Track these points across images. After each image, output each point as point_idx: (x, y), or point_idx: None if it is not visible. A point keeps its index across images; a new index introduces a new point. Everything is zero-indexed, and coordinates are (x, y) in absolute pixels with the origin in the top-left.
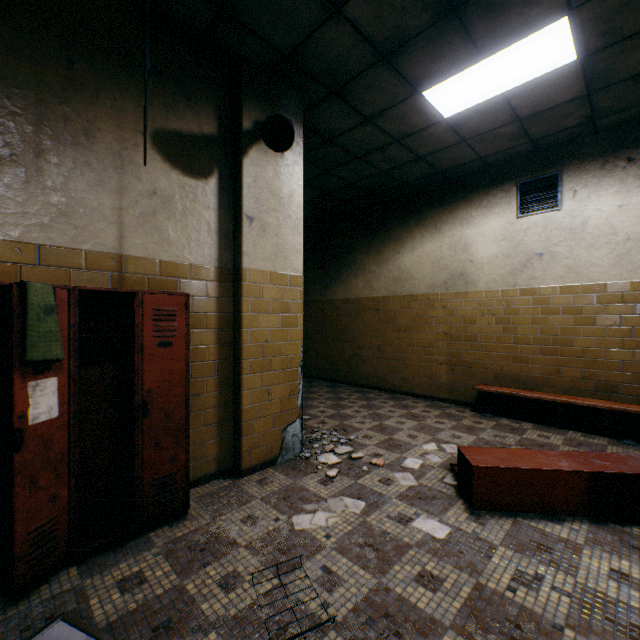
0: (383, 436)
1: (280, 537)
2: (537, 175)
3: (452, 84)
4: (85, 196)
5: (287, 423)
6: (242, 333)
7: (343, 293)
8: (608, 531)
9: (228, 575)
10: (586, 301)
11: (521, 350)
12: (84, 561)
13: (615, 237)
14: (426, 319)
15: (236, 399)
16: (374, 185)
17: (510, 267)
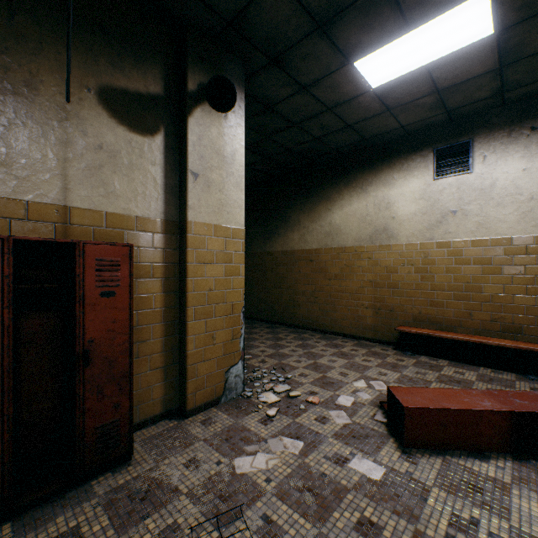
0: (317, 374)
1: (221, 482)
2: (451, 142)
3: (381, 55)
4: (27, 147)
5: (230, 365)
6: (187, 282)
7: (281, 246)
8: (531, 468)
9: (167, 528)
10: (494, 253)
11: (437, 296)
12: (20, 515)
13: (520, 197)
14: (353, 268)
15: (181, 344)
16: (308, 150)
17: (427, 223)
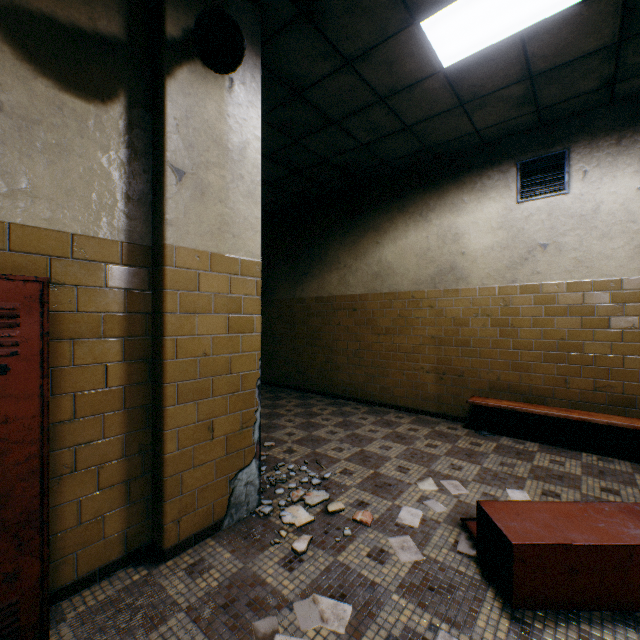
0: (367, 470)
1: None
2: (540, 153)
3: (460, 10)
4: None
5: (238, 468)
6: (165, 343)
7: (315, 290)
8: None
9: None
10: (599, 300)
11: (521, 357)
12: None
13: (633, 225)
14: (410, 320)
15: (156, 442)
16: (351, 163)
17: (508, 260)
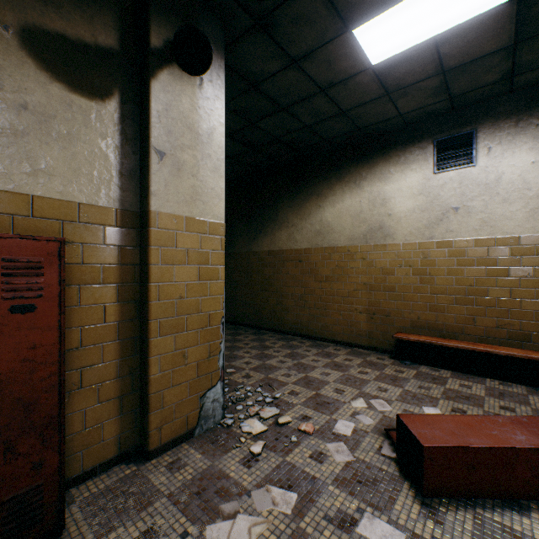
0: (310, 392)
1: None
2: (453, 133)
3: (385, 21)
4: None
5: (206, 388)
6: (150, 288)
7: (267, 245)
8: None
9: None
10: (500, 253)
11: (437, 300)
12: None
13: (529, 192)
14: (346, 270)
15: (143, 367)
16: (298, 141)
17: (427, 221)
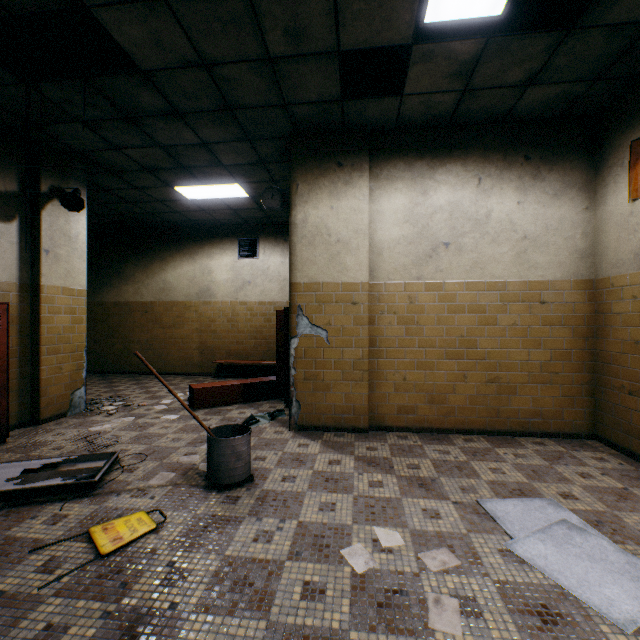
0: (149, 395)
1: (84, 434)
2: (248, 237)
3: (191, 189)
4: None
5: (75, 389)
6: (41, 328)
7: (114, 297)
8: (247, 404)
9: (57, 447)
10: (269, 310)
11: (241, 337)
12: None
13: (280, 278)
14: (185, 319)
15: (35, 373)
16: (143, 218)
17: (235, 288)
